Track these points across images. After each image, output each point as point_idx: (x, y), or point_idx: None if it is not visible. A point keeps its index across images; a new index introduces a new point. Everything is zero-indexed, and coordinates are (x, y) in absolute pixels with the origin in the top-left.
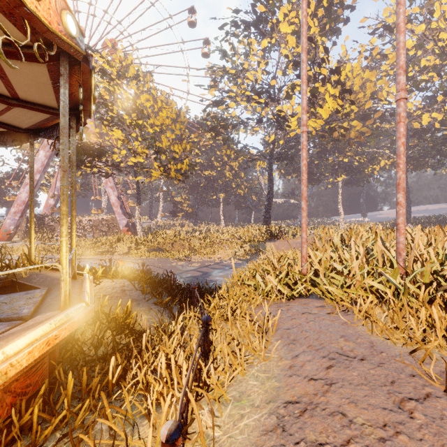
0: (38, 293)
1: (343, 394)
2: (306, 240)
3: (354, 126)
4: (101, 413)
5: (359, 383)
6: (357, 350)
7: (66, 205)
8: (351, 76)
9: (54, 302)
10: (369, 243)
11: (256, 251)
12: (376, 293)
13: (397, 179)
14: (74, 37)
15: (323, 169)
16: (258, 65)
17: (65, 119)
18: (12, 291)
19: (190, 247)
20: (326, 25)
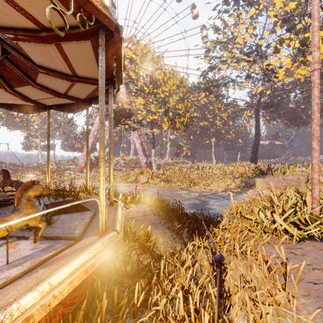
0: (87, 215)
1: None
2: (318, 181)
3: None
4: None
5: None
6: None
7: (102, 151)
8: None
9: (95, 226)
10: None
11: (246, 185)
12: None
13: None
14: (107, 7)
15: (310, 112)
16: (246, 31)
17: (102, 80)
18: (76, 208)
19: (190, 180)
20: None
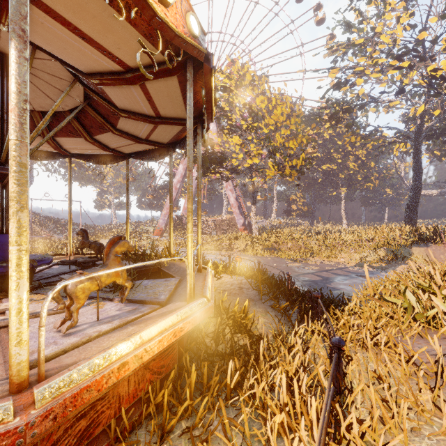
0: (172, 282)
1: None
2: None
3: None
4: (219, 420)
5: None
6: None
7: (191, 203)
8: None
9: (182, 293)
10: None
11: (396, 258)
12: None
13: None
14: (196, 36)
15: None
16: (397, 21)
17: (190, 121)
18: (158, 276)
19: (306, 248)
20: None
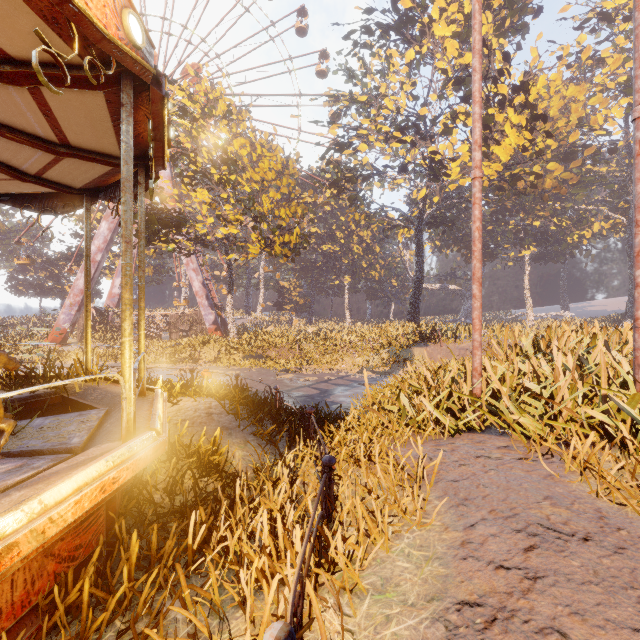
0: (94, 415)
1: (558, 598)
2: (479, 344)
3: (550, 170)
4: (177, 595)
5: (584, 581)
6: (575, 522)
7: (129, 291)
8: (546, 94)
9: (114, 429)
10: (582, 349)
11: (399, 361)
12: (600, 430)
13: (635, 246)
14: (139, 47)
15: (500, 238)
16: (401, 87)
17: (128, 167)
18: (62, 411)
19: (302, 354)
20: (506, 20)
